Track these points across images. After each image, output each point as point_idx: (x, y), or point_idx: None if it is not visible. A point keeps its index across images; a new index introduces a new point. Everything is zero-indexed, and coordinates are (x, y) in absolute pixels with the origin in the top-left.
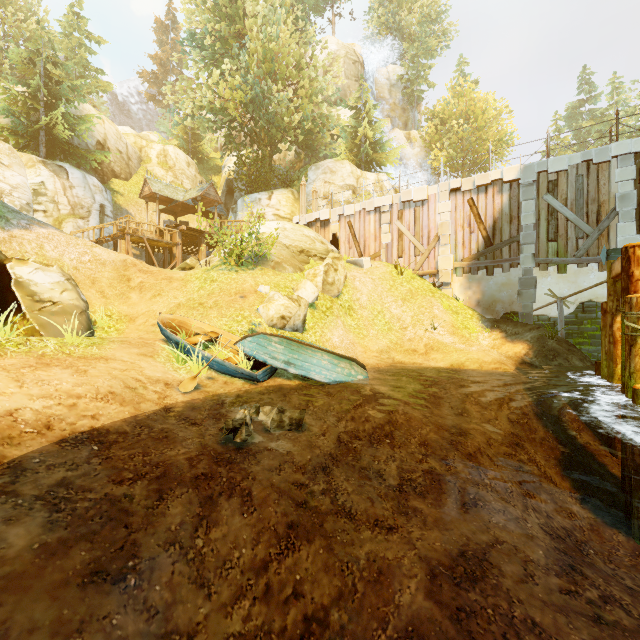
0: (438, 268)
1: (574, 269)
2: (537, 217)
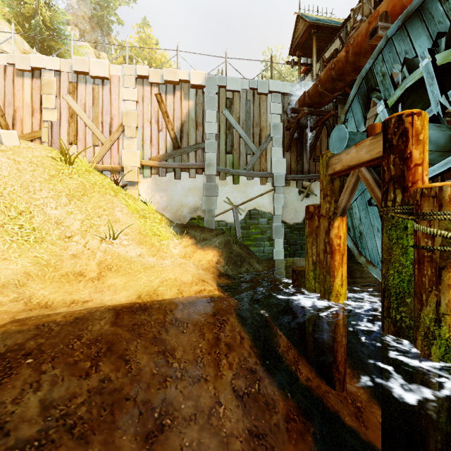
0: (123, 163)
1: (244, 181)
2: (218, 128)
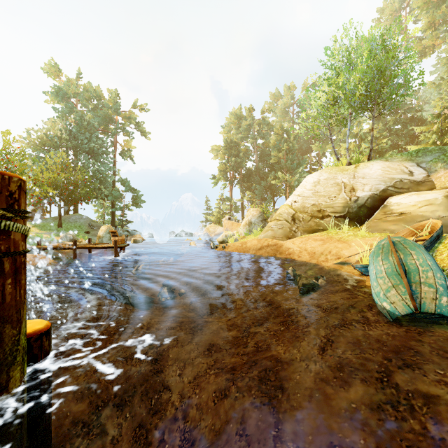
0: None
1: None
2: None
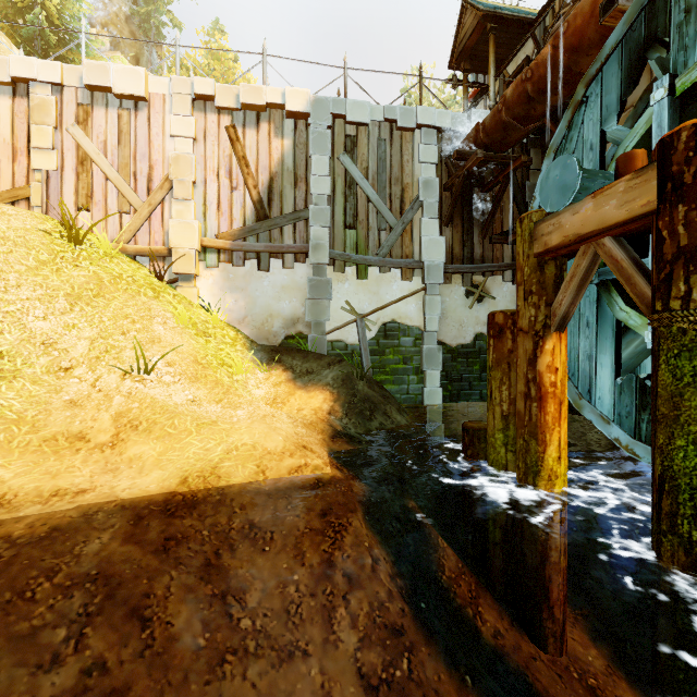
0: (170, 243)
1: (376, 274)
2: (332, 186)
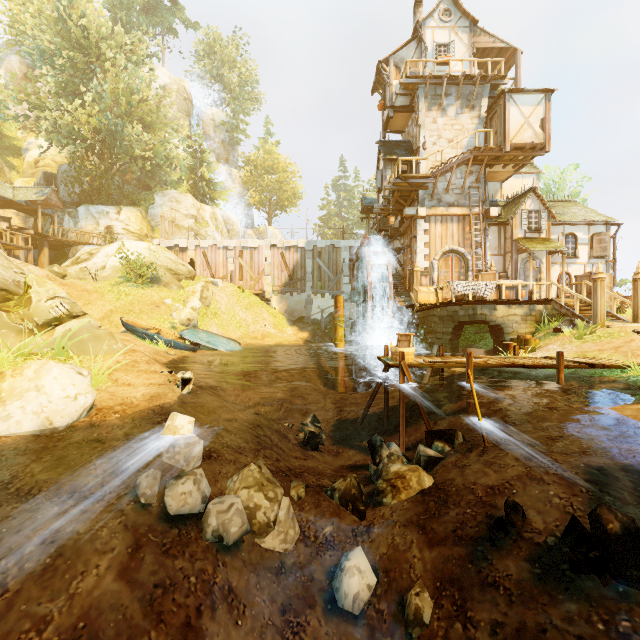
0: (264, 290)
1: (328, 296)
2: (313, 268)
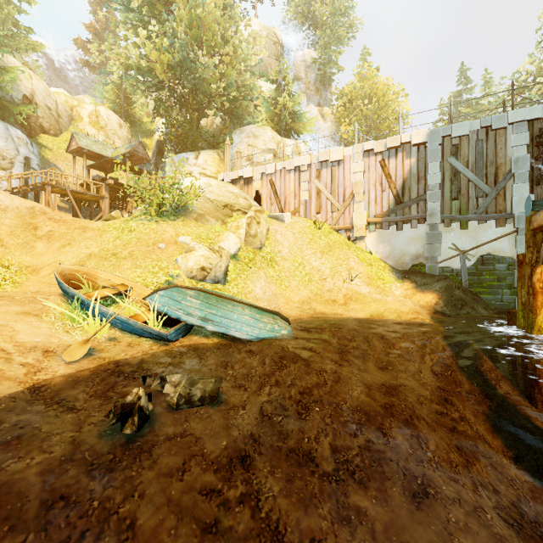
0: (353, 223)
1: (474, 225)
2: (442, 177)
